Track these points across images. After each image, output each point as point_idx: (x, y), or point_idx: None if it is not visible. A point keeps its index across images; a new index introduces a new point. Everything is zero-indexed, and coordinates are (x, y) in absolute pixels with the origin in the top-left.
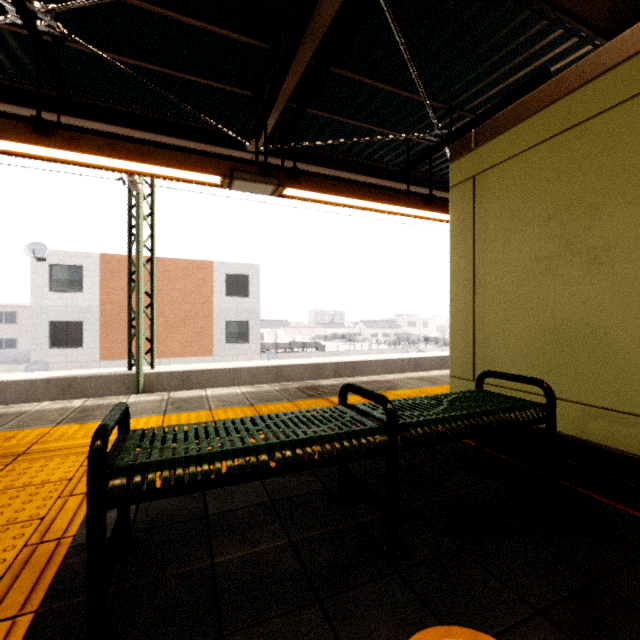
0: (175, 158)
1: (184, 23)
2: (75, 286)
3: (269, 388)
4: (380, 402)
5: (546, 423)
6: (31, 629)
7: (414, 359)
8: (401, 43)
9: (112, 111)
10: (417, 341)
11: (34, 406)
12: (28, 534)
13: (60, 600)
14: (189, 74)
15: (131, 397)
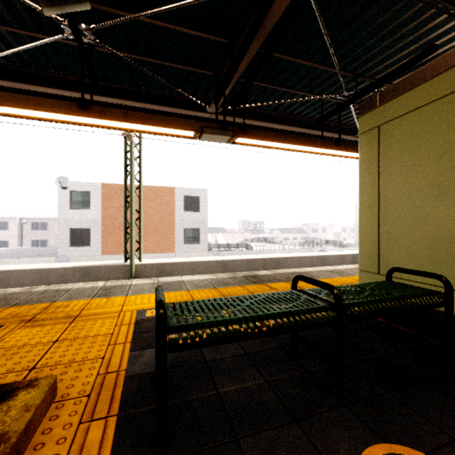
0: (165, 120)
1: (172, 30)
2: (86, 205)
3: (223, 276)
4: (329, 289)
5: (446, 306)
6: (117, 425)
7: (321, 256)
8: (325, 33)
9: (120, 90)
10: (320, 243)
11: (74, 285)
12: (97, 367)
13: (129, 409)
14: (172, 63)
15: (133, 280)
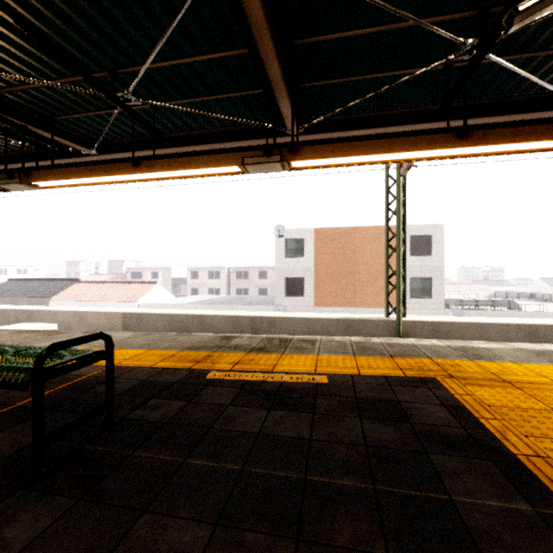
0: None
1: None
2: (299, 253)
3: None
4: None
5: None
6: None
7: None
8: None
9: (435, 111)
10: None
11: (407, 341)
12: None
13: None
14: None
15: (473, 343)
